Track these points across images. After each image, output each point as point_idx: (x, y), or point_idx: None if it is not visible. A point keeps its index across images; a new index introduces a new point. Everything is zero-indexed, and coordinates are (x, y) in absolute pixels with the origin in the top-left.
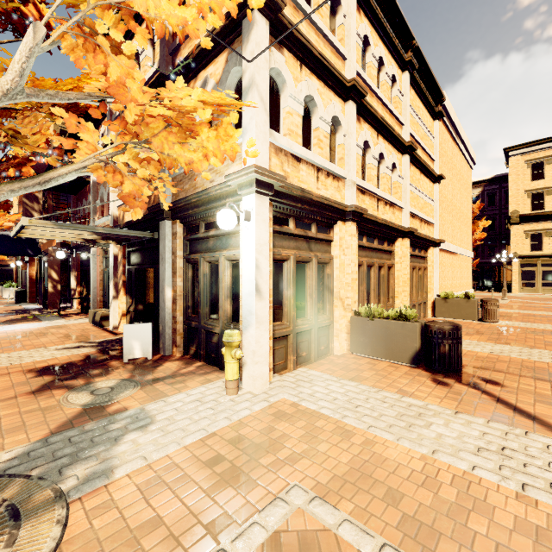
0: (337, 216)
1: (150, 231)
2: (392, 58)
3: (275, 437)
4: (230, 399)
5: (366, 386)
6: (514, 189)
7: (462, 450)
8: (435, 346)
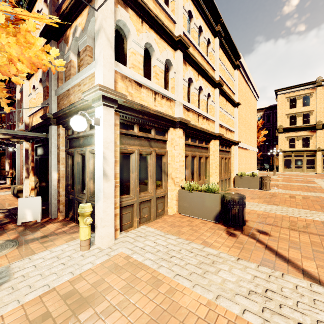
0: (169, 125)
1: (47, 133)
2: (208, 28)
3: (102, 289)
4: (81, 255)
5: (182, 239)
6: (280, 113)
7: (238, 294)
8: (229, 209)
